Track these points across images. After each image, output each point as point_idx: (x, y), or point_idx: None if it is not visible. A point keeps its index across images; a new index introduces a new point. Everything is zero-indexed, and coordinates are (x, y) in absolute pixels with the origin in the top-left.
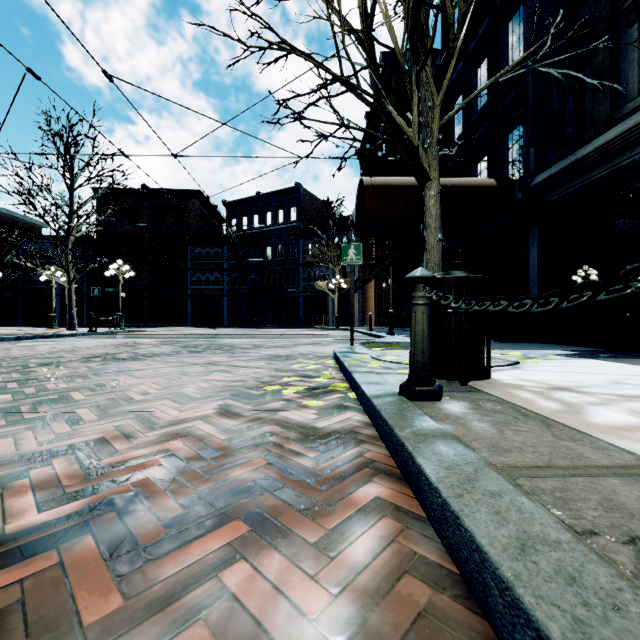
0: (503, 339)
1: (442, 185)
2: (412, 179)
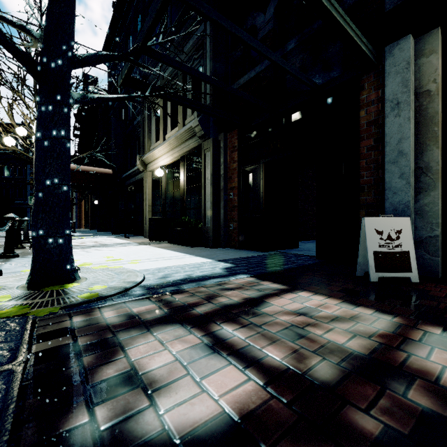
0: (112, 233)
1: (88, 171)
2: (74, 167)
